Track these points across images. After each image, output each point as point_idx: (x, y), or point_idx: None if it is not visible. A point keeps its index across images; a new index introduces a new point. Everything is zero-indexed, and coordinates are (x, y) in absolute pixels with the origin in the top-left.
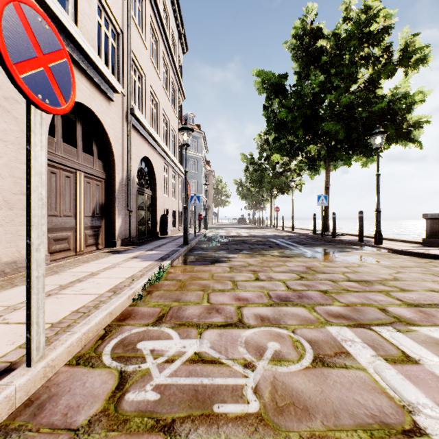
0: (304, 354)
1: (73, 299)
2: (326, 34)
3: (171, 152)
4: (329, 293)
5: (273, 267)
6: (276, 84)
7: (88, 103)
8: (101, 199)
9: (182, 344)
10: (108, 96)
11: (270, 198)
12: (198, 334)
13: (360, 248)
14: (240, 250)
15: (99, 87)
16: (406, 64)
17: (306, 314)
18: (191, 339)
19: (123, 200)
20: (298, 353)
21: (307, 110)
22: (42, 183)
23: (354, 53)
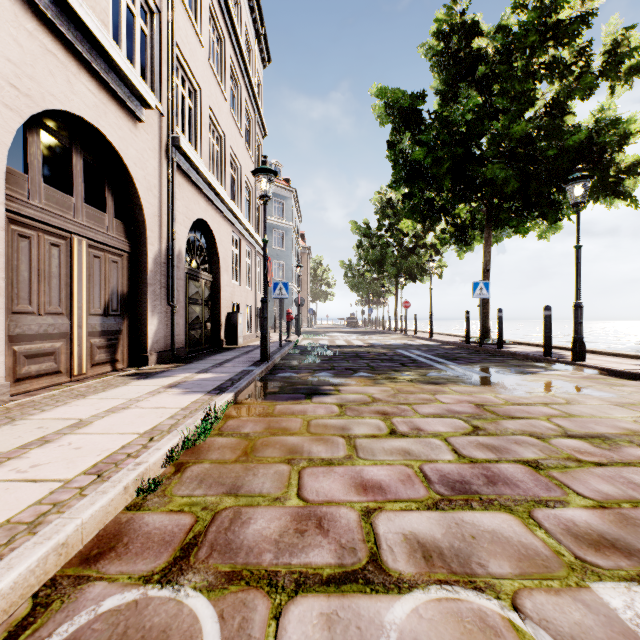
0: None
1: None
2: (485, 31)
3: (243, 216)
4: (546, 470)
5: (416, 404)
6: (407, 109)
7: (92, 118)
8: (121, 285)
9: None
10: (131, 111)
11: (395, 288)
12: (271, 618)
13: (550, 367)
14: (354, 370)
15: (114, 94)
16: (614, 74)
17: (523, 536)
18: None
19: (160, 288)
20: None
21: (458, 147)
22: None
23: (533, 56)
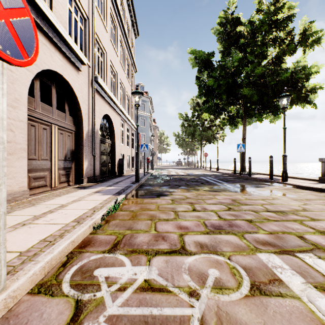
0: (242, 282)
1: (42, 228)
2: (243, 22)
3: (126, 111)
4: (254, 222)
5: (205, 199)
6: (205, 60)
7: (60, 71)
8: (71, 146)
9: (134, 271)
10: (76, 67)
11: (200, 146)
12: (147, 261)
13: (271, 184)
14: (179, 185)
15: (69, 59)
16: (304, 44)
17: (237, 241)
18: (141, 266)
19: (88, 147)
20: (236, 280)
21: (229, 79)
22: (3, 128)
23: (265, 36)
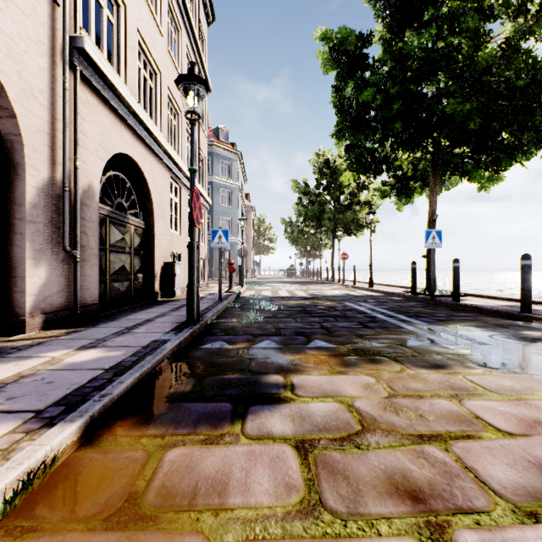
0: None
1: None
2: None
3: (185, 164)
4: None
5: (455, 439)
6: (352, 54)
7: None
8: None
9: None
10: None
11: (332, 242)
12: None
13: None
14: (306, 335)
15: None
16: None
17: None
18: None
19: (52, 229)
20: None
21: (411, 85)
22: None
23: None
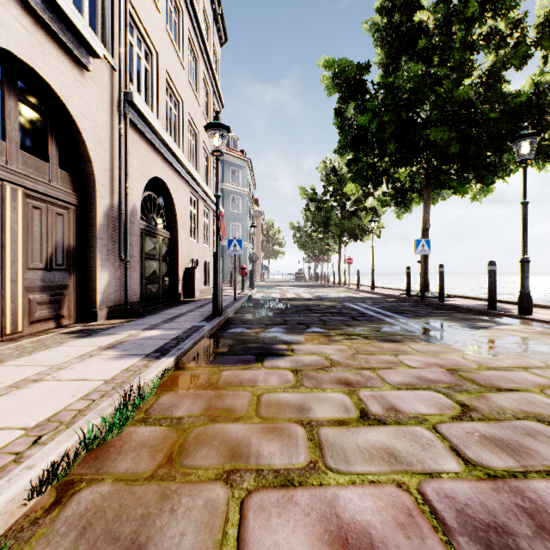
0: None
1: None
2: (425, 7)
3: (201, 178)
4: None
5: (381, 369)
6: (352, 79)
7: (26, 56)
8: (67, 239)
9: None
10: (77, 58)
11: (338, 247)
12: None
13: (498, 321)
14: (306, 324)
15: (55, 36)
16: (548, 44)
17: None
18: None
19: (112, 243)
20: None
21: (402, 112)
22: None
23: (472, 27)
